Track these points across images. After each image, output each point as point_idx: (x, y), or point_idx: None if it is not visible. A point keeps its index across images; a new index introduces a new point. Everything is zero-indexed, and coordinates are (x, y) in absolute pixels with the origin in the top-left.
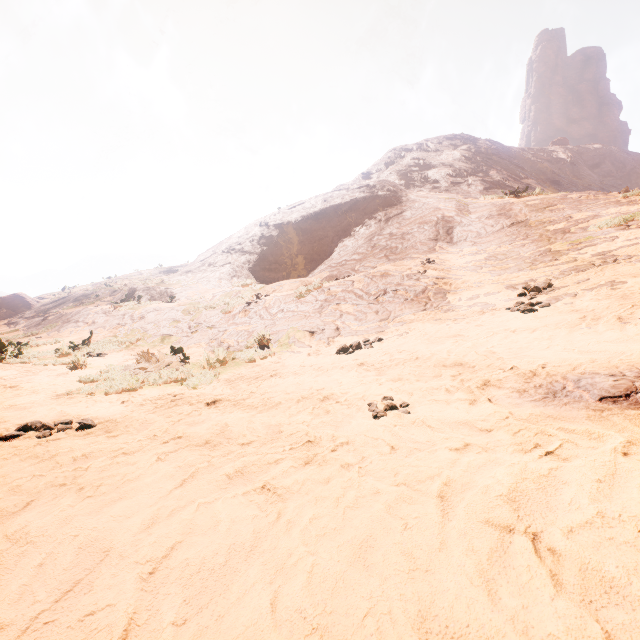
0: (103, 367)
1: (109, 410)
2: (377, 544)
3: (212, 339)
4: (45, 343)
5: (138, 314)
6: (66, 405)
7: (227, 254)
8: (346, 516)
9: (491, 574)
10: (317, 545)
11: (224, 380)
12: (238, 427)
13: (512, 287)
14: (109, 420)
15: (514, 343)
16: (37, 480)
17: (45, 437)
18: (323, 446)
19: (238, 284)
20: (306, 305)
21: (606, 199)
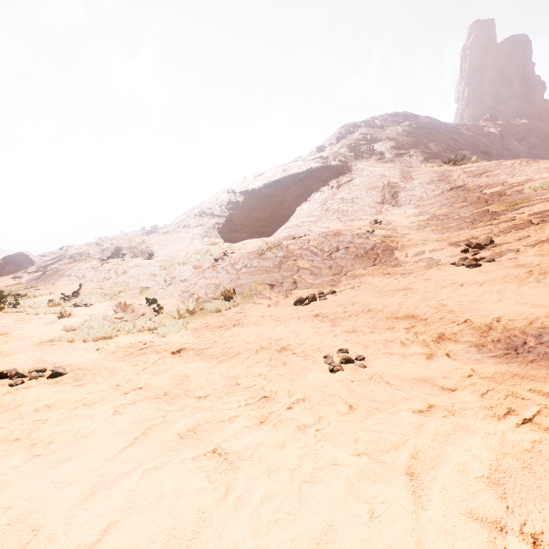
0: (87, 316)
1: (83, 357)
2: (339, 539)
3: (184, 291)
4: (41, 294)
5: (121, 269)
6: (46, 352)
7: (199, 217)
8: (302, 494)
9: None
10: (268, 537)
11: (191, 329)
12: (197, 378)
13: (455, 244)
14: (80, 368)
15: (463, 296)
16: None
17: (16, 385)
18: (279, 402)
19: (208, 243)
20: (267, 261)
21: (538, 165)
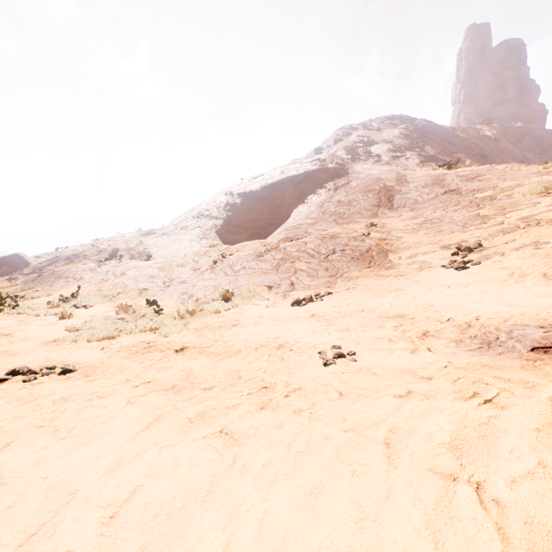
0: (88, 317)
1: (89, 356)
2: (326, 491)
3: (183, 293)
4: (39, 296)
5: (120, 271)
6: (52, 351)
7: (197, 219)
8: (297, 461)
9: (437, 525)
10: (269, 491)
11: (192, 329)
12: (202, 373)
13: (446, 247)
14: (88, 365)
15: (449, 297)
16: (18, 422)
17: (30, 381)
18: (277, 391)
19: (206, 245)
20: (265, 263)
21: (528, 170)
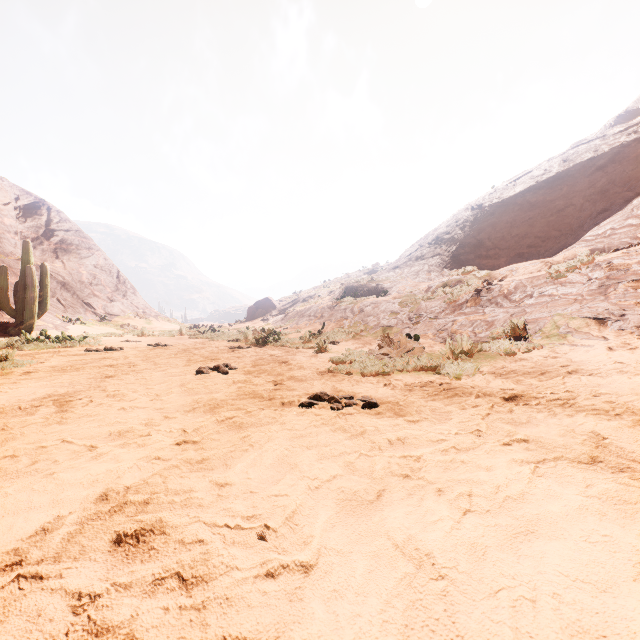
0: (341, 352)
1: (378, 391)
2: None
3: (439, 330)
4: (290, 332)
5: (357, 308)
6: (333, 381)
7: (434, 246)
8: None
9: None
10: None
11: (489, 373)
12: (629, 443)
13: None
14: (388, 402)
15: None
16: (365, 460)
17: (338, 410)
18: None
19: (456, 272)
20: (571, 286)
21: None
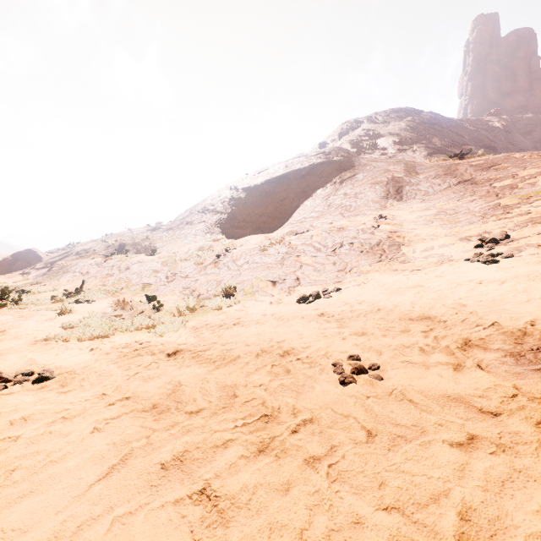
0: (87, 313)
1: (75, 359)
2: None
3: (185, 288)
4: (46, 290)
5: (124, 265)
6: (39, 352)
7: (202, 214)
8: None
9: None
10: None
11: (190, 327)
12: (191, 387)
13: (466, 239)
14: (69, 371)
15: (484, 295)
16: None
17: None
18: (282, 422)
19: (210, 239)
20: (269, 257)
21: None
